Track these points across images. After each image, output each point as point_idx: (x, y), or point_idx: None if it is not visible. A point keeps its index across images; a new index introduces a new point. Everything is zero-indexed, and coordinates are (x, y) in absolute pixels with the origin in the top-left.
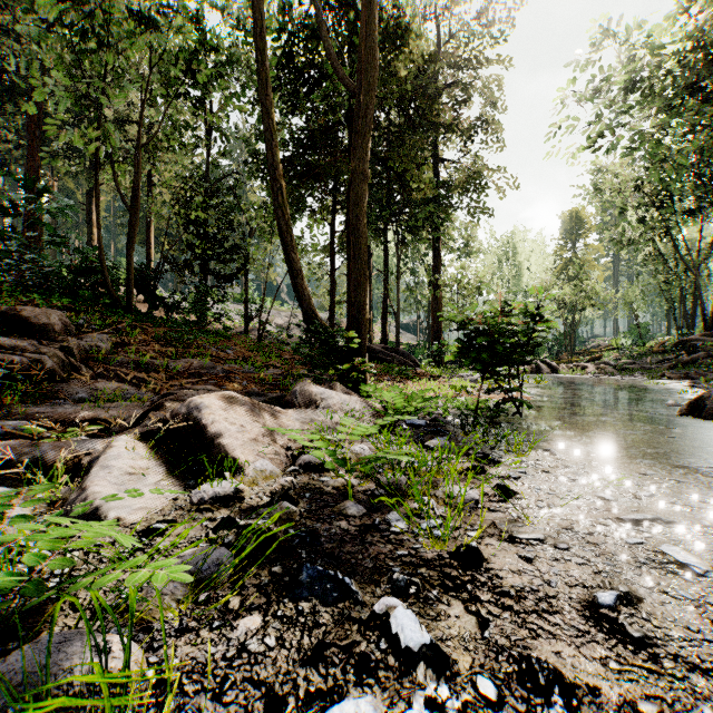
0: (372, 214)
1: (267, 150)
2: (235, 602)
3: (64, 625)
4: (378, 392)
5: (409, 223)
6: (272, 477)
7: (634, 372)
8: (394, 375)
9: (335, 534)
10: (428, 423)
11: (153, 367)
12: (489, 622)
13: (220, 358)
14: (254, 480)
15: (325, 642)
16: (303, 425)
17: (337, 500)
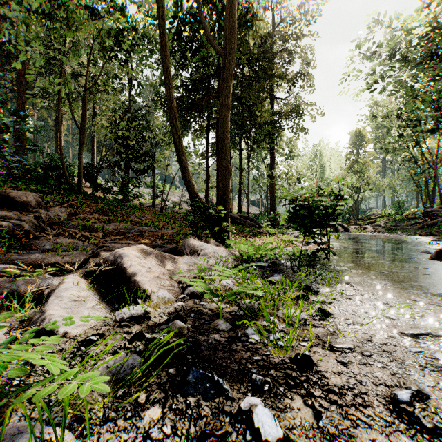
0: (232, 132)
1: (166, 91)
2: (143, 396)
3: (22, 415)
4: (237, 245)
5: (255, 138)
6: (169, 302)
7: (397, 231)
8: (246, 233)
9: (211, 343)
10: (269, 265)
11: (94, 228)
12: (322, 413)
13: (136, 222)
14: (157, 304)
15: (206, 432)
16: (189, 266)
17: (212, 319)
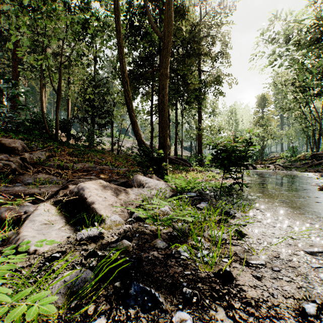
0: (170, 96)
1: (120, 64)
2: (91, 308)
3: None
4: (173, 179)
5: (187, 100)
6: (119, 224)
7: (292, 169)
8: (180, 170)
9: (151, 259)
10: (197, 195)
11: (66, 167)
12: None
13: (98, 162)
14: (110, 226)
15: None
16: (136, 196)
17: (152, 238)
